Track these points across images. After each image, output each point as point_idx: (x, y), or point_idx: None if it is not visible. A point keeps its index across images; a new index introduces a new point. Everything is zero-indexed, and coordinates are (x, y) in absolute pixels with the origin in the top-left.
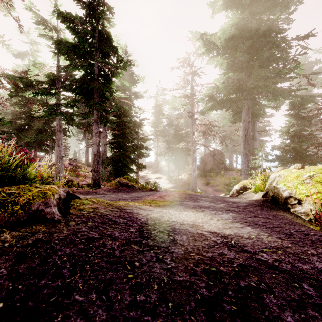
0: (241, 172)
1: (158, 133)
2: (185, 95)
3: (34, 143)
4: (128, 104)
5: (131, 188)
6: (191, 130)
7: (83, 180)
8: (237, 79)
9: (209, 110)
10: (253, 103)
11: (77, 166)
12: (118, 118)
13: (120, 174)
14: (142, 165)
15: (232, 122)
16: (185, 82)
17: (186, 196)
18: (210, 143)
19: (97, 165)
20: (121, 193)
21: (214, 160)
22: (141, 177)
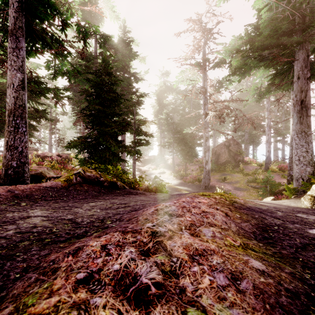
0: (265, 166)
1: (162, 121)
2: (197, 63)
3: (3, 127)
4: (126, 87)
5: (103, 187)
6: (204, 110)
7: (57, 174)
8: (293, 2)
9: (232, 75)
10: (313, 50)
11: (67, 158)
12: (98, 77)
13: (99, 163)
14: (135, 151)
15: (258, 99)
16: (196, 50)
17: (253, 225)
18: (219, 135)
19: (15, 135)
20: (55, 203)
21: (229, 151)
22: (142, 172)
